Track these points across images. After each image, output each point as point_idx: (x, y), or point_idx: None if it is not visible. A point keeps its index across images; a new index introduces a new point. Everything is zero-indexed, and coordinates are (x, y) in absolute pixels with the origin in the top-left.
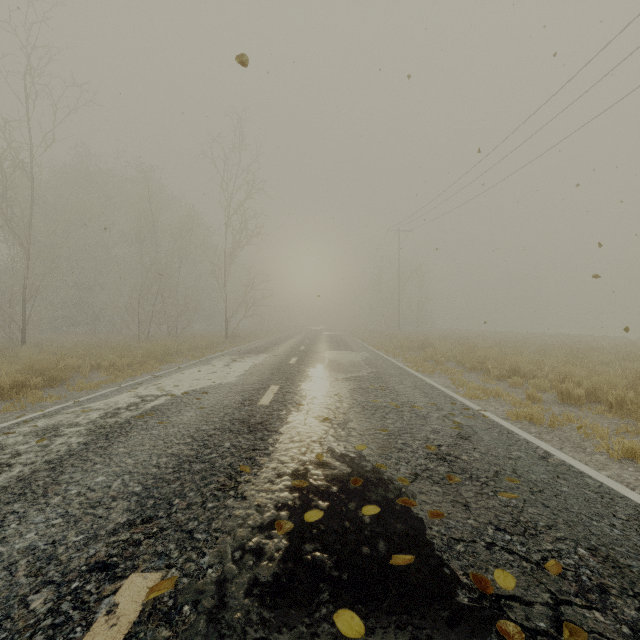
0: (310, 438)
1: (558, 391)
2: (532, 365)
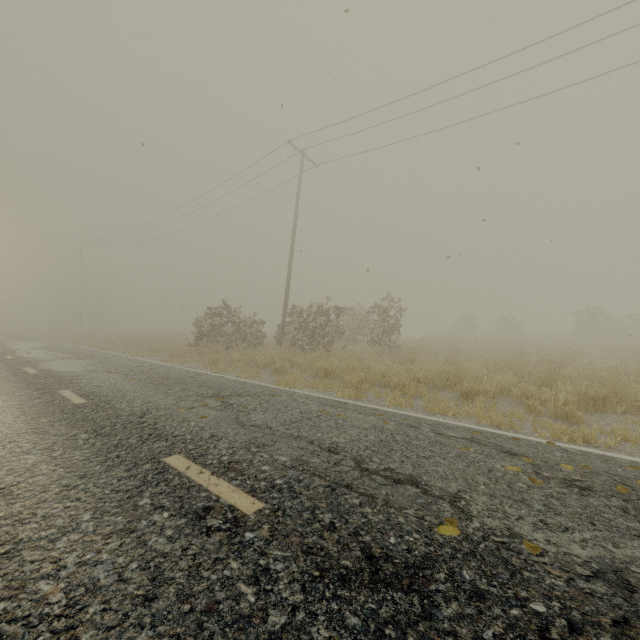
0: (28, 351)
1: (124, 344)
2: (131, 339)
